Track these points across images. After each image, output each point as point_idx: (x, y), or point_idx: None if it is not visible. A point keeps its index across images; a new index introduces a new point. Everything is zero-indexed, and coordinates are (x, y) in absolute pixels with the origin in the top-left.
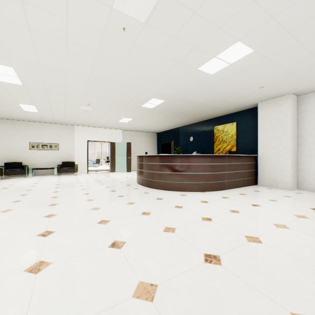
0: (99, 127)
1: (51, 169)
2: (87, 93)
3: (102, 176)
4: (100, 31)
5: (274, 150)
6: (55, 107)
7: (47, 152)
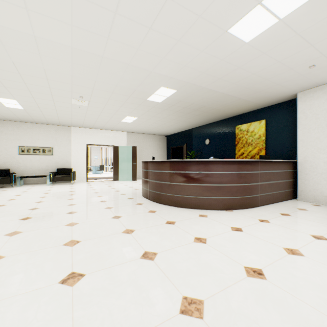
0: (100, 128)
1: (44, 177)
2: (75, 80)
3: (102, 186)
4: None
5: (322, 154)
6: (41, 101)
7: (40, 157)
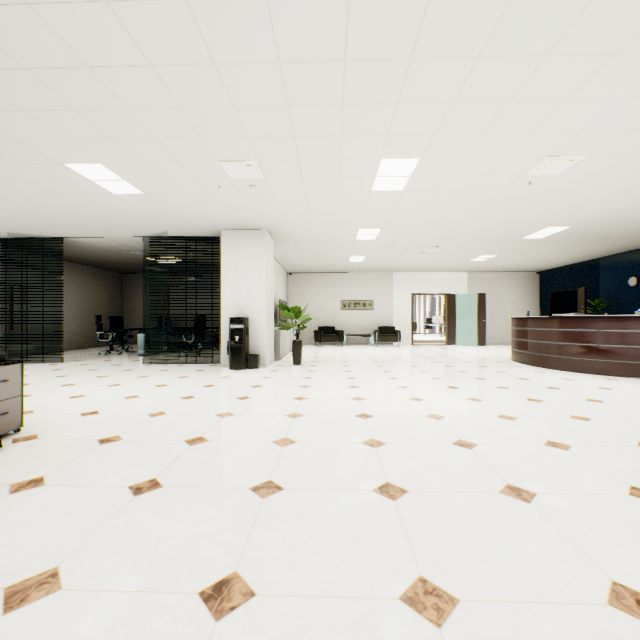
0: (429, 271)
1: (364, 337)
2: (444, 236)
3: (442, 350)
4: (499, 189)
5: None
6: (389, 254)
7: (360, 313)
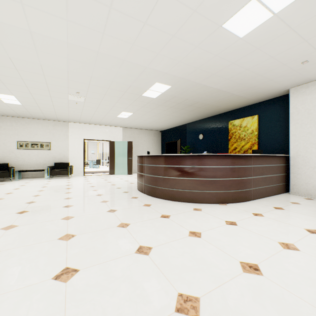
0: (96, 124)
1: (42, 171)
2: (72, 75)
3: (98, 180)
4: None
5: (314, 149)
6: (39, 97)
7: (38, 152)
